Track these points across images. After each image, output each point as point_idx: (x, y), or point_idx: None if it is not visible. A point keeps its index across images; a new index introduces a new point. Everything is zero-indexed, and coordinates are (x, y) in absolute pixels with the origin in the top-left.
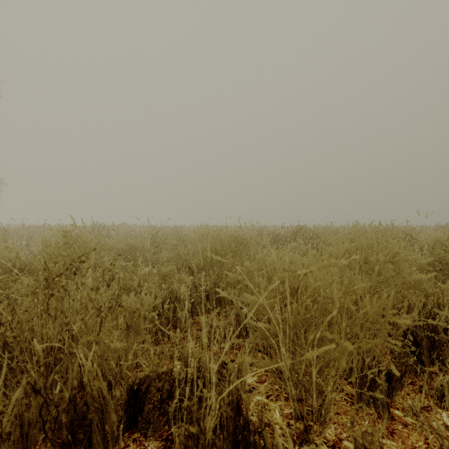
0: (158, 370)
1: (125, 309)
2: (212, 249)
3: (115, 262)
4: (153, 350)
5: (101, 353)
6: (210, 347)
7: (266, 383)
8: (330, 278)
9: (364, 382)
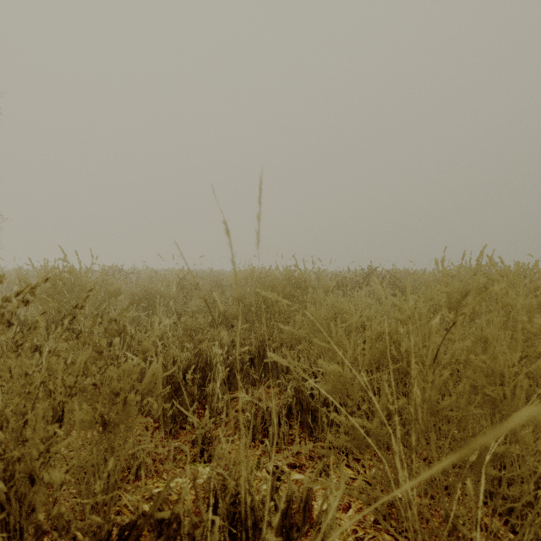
0: (154, 516)
1: (99, 390)
2: (259, 294)
3: (83, 303)
4: (167, 445)
5: (25, 490)
6: (255, 441)
7: (351, 511)
8: (478, 333)
9: (534, 521)
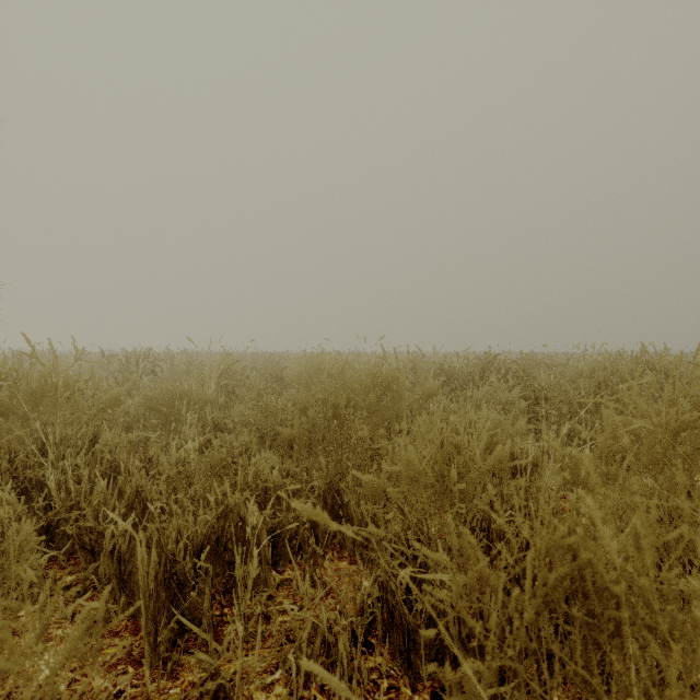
0: None
1: None
2: (328, 404)
3: None
4: (156, 696)
5: None
6: (311, 685)
7: None
8: None
9: None
